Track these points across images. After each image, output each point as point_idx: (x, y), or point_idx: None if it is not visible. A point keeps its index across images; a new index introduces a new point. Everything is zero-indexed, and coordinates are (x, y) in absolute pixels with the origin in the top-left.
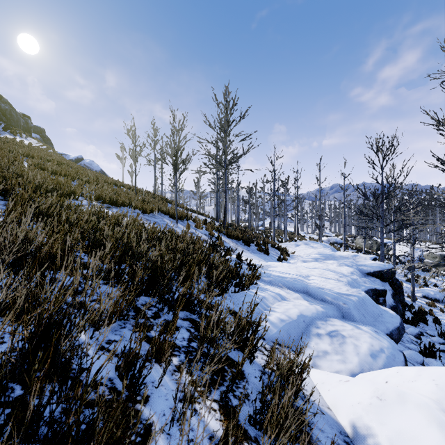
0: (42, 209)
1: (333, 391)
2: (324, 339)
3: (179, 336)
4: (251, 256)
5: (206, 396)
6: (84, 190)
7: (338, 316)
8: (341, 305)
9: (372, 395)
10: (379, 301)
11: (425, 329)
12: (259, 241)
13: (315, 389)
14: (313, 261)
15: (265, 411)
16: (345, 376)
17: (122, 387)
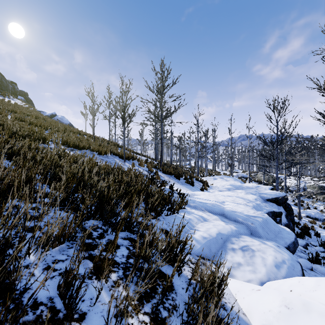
0: (16, 150)
1: (247, 298)
2: (238, 253)
3: (119, 253)
4: (180, 187)
5: (139, 310)
6: (53, 137)
7: (247, 233)
8: (249, 225)
9: (280, 304)
10: (276, 220)
11: (310, 241)
12: (186, 176)
13: (232, 296)
14: (226, 191)
15: (191, 324)
16: (257, 285)
17: (46, 320)
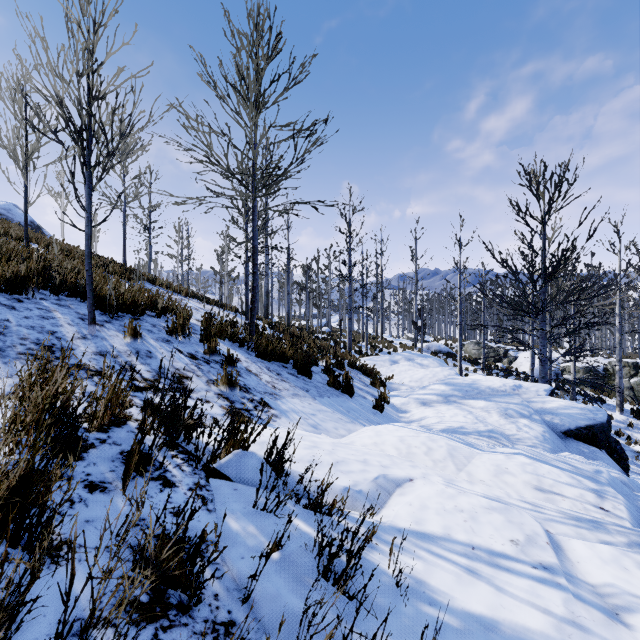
0: None
1: None
2: None
3: None
4: (315, 410)
5: None
6: None
7: None
8: None
9: None
10: None
11: None
12: (327, 359)
13: None
14: (441, 403)
15: None
16: None
17: None
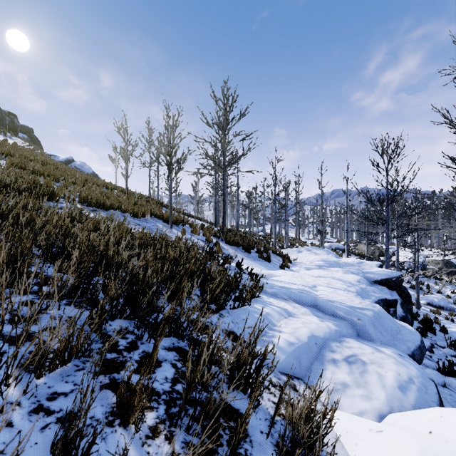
0: (7, 211)
1: (362, 446)
2: (341, 367)
3: (160, 375)
4: (252, 263)
5: None
6: (66, 192)
7: (353, 334)
8: (355, 321)
9: None
10: (389, 312)
11: (434, 340)
12: (259, 247)
13: (337, 440)
14: (317, 269)
15: None
16: (376, 423)
17: None
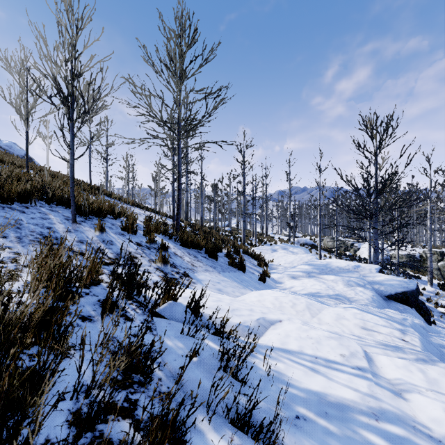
0: None
1: None
2: None
3: None
4: (220, 280)
5: None
6: None
7: None
8: None
9: None
10: None
11: None
12: (228, 248)
13: None
14: (305, 277)
15: None
16: None
17: None
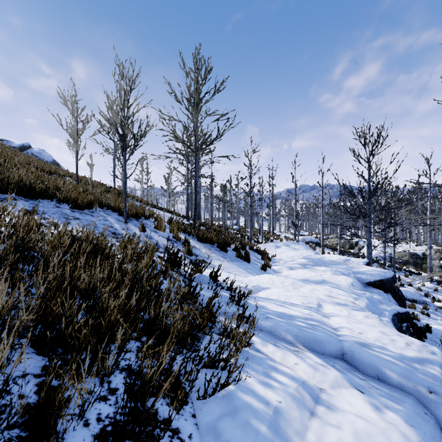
0: None
1: None
2: None
3: None
4: (229, 266)
5: None
6: None
7: (438, 435)
8: (424, 395)
9: None
10: (402, 329)
11: None
12: (236, 244)
13: None
14: (301, 268)
15: None
16: None
17: None
